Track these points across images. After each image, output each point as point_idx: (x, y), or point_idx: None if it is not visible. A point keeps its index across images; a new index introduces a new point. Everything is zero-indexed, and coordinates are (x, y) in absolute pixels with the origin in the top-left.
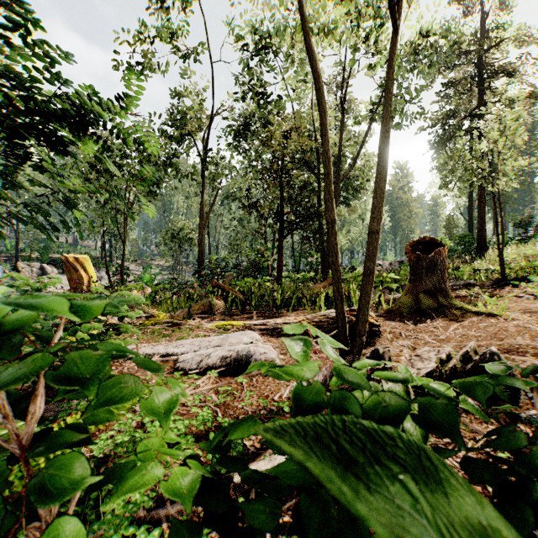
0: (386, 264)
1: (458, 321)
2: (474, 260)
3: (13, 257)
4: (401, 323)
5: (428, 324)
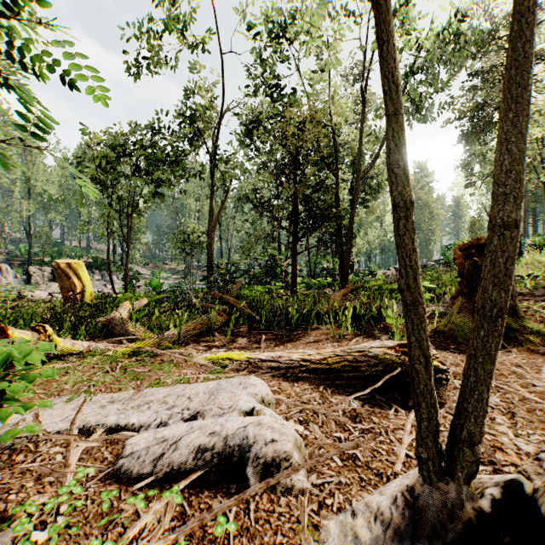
0: None
1: (541, 353)
2: None
3: (26, 261)
4: (461, 354)
5: (502, 359)
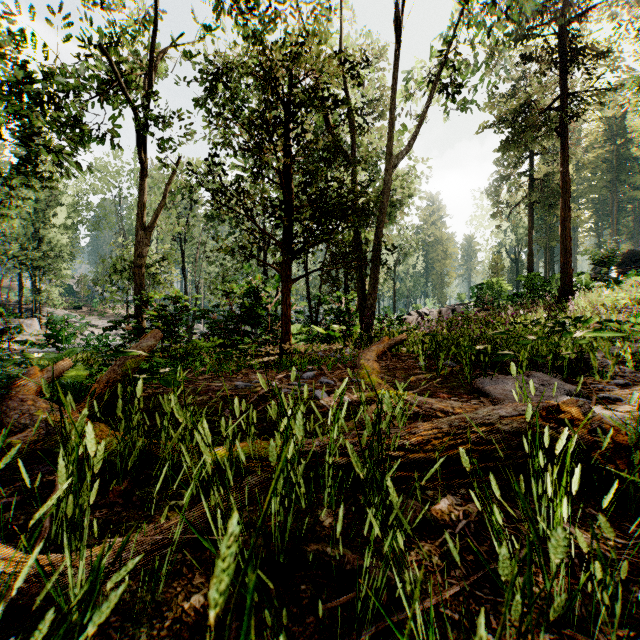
0: (434, 313)
1: None
2: (561, 307)
3: None
4: None
5: None
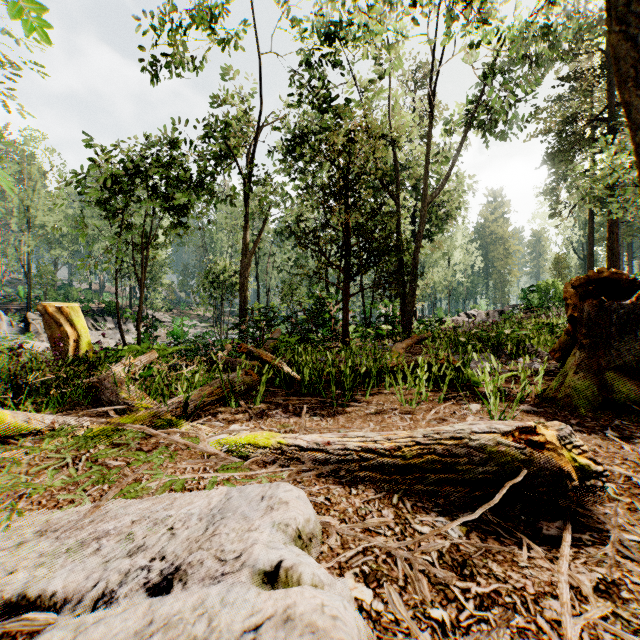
0: (481, 314)
1: None
2: None
3: (26, 306)
4: (592, 435)
5: None
